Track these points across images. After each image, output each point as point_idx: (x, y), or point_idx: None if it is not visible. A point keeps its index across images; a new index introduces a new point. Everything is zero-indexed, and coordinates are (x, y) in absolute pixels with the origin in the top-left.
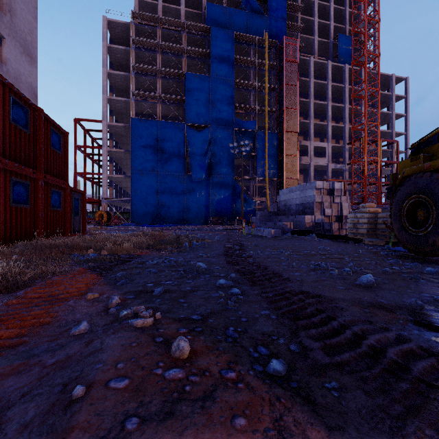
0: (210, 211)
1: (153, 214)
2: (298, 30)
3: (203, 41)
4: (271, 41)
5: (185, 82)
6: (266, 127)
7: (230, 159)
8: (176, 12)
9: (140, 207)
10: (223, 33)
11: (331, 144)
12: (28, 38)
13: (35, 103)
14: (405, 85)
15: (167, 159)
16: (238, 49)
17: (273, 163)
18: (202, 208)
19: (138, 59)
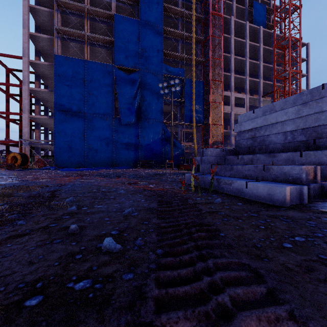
0: (140, 154)
1: (80, 157)
2: None
3: None
4: None
5: (114, 23)
6: (193, 75)
7: (159, 104)
8: None
9: (64, 149)
10: None
11: (249, 96)
12: None
13: None
14: (306, 50)
15: (95, 100)
16: (166, 1)
17: (199, 110)
18: (131, 151)
19: None
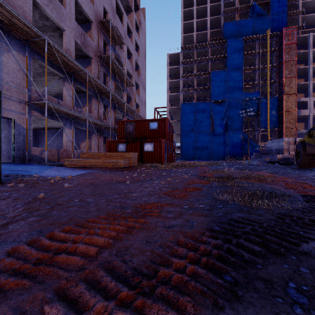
0: (226, 152)
1: (192, 154)
2: (299, 14)
3: (221, 48)
4: (273, 33)
5: (210, 77)
6: (268, 94)
7: (240, 119)
8: (204, 34)
9: (185, 150)
10: (235, 41)
11: None
12: (144, 81)
13: (145, 107)
14: None
15: (200, 123)
16: (246, 45)
17: (274, 118)
18: (221, 150)
19: (183, 69)
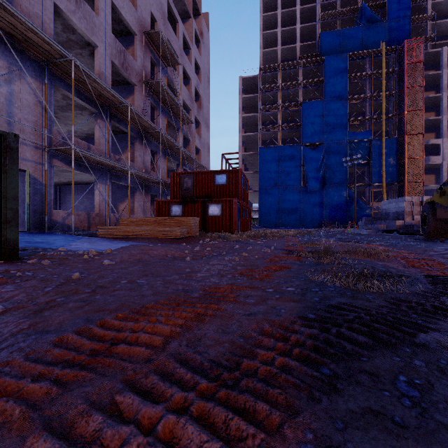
0: (324, 216)
1: (276, 219)
2: (428, 19)
3: (317, 69)
4: (390, 48)
5: (301, 110)
6: (383, 135)
7: (344, 169)
8: (292, 49)
9: (265, 214)
10: (336, 58)
11: None
12: (207, 117)
13: (209, 153)
14: None
15: (286, 175)
16: (352, 65)
17: (391, 168)
18: (316, 214)
19: (262, 99)
